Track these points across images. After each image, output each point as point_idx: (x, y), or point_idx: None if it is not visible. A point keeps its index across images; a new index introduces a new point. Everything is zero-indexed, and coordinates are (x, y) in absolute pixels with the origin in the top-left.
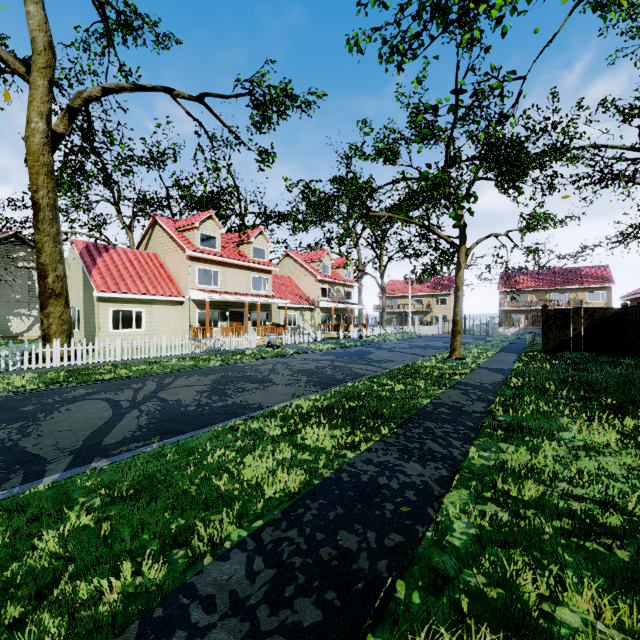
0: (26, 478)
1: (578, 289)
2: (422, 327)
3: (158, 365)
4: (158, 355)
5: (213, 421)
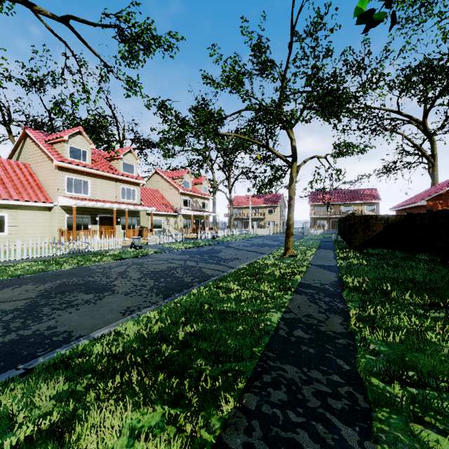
0: None
1: (359, 203)
2: (258, 229)
3: None
4: (11, 259)
5: None
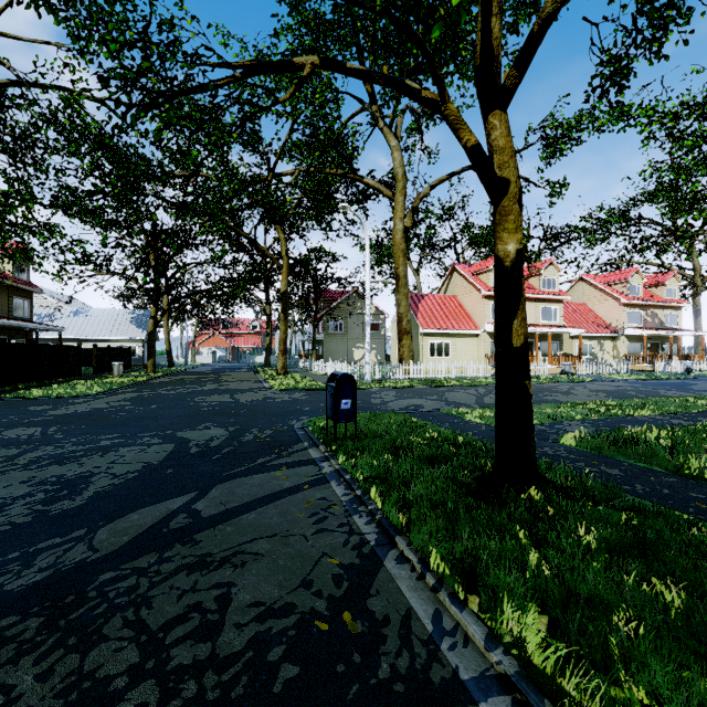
0: (467, 407)
1: None
2: None
3: (474, 380)
4: (467, 376)
5: (538, 403)
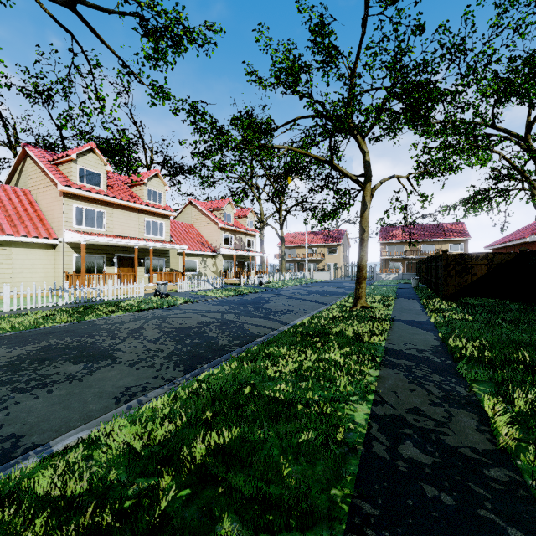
0: None
1: (442, 241)
2: (316, 273)
3: None
4: None
5: None
